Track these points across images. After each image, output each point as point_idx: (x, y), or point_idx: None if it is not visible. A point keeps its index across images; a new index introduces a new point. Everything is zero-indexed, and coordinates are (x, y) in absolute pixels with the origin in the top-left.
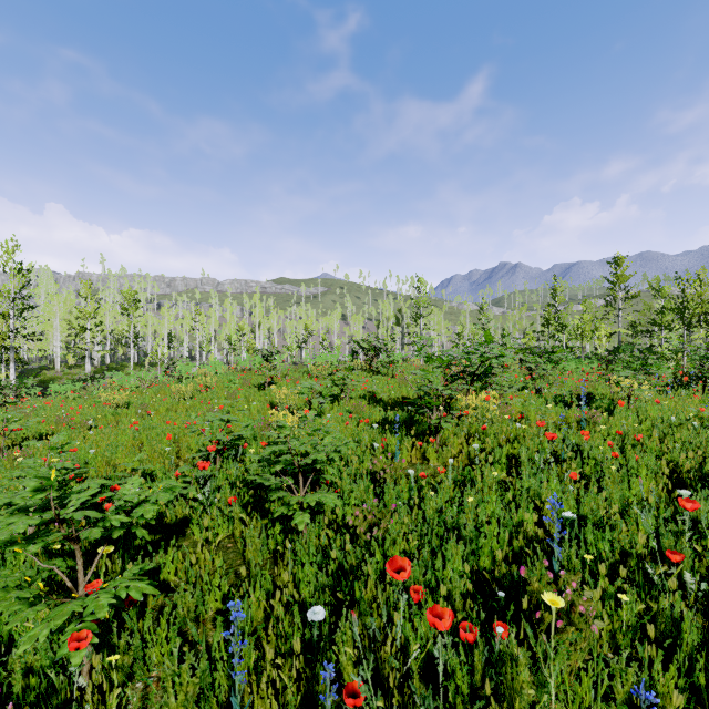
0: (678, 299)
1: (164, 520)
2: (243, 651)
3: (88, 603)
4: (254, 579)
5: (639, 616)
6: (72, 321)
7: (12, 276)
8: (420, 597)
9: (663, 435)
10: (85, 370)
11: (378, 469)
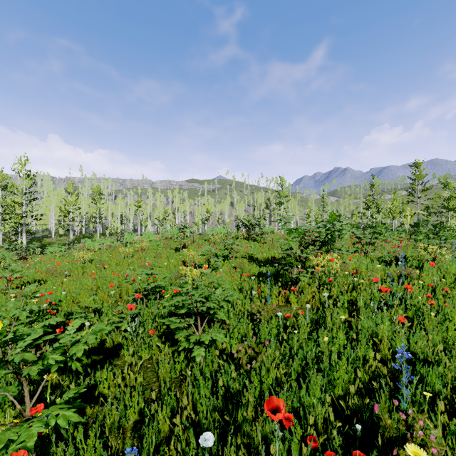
0: None
1: (105, 345)
2: None
3: (21, 431)
4: (163, 397)
5: None
6: (62, 207)
7: (24, 179)
8: (290, 426)
9: None
10: (70, 238)
11: (255, 311)
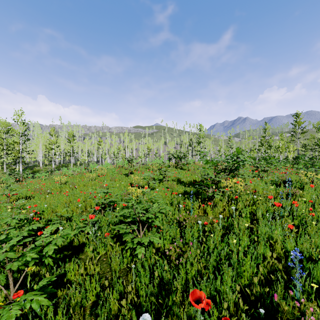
0: None
1: (73, 243)
2: None
3: (3, 313)
4: (114, 283)
5: None
6: (47, 145)
7: (21, 126)
8: (209, 309)
9: None
10: (52, 167)
11: (182, 219)
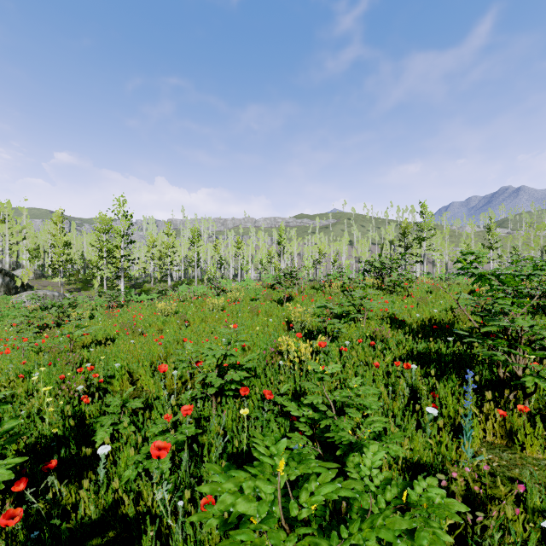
0: None
1: (120, 509)
2: None
3: None
4: None
5: None
6: (162, 251)
7: (122, 220)
8: None
9: None
10: (168, 284)
11: (459, 488)
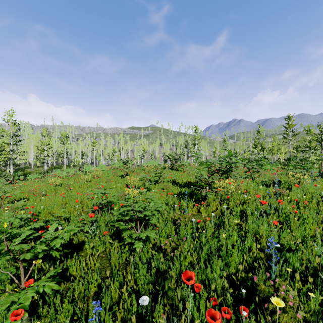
0: (319, 135)
1: (72, 242)
2: (105, 320)
3: (21, 296)
4: (114, 275)
5: (319, 303)
6: (39, 146)
7: (11, 126)
8: (199, 291)
9: (317, 201)
10: (44, 168)
11: (177, 218)
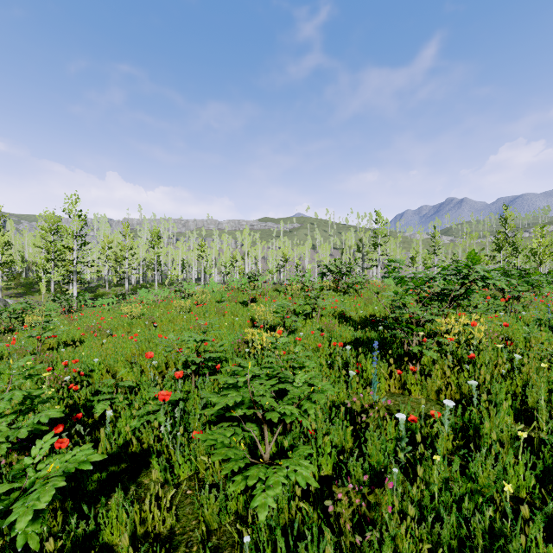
0: None
1: (129, 448)
2: None
3: None
4: None
5: None
6: (118, 253)
7: (75, 220)
8: None
9: None
10: (125, 288)
11: (357, 407)
